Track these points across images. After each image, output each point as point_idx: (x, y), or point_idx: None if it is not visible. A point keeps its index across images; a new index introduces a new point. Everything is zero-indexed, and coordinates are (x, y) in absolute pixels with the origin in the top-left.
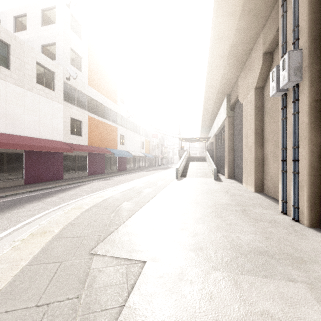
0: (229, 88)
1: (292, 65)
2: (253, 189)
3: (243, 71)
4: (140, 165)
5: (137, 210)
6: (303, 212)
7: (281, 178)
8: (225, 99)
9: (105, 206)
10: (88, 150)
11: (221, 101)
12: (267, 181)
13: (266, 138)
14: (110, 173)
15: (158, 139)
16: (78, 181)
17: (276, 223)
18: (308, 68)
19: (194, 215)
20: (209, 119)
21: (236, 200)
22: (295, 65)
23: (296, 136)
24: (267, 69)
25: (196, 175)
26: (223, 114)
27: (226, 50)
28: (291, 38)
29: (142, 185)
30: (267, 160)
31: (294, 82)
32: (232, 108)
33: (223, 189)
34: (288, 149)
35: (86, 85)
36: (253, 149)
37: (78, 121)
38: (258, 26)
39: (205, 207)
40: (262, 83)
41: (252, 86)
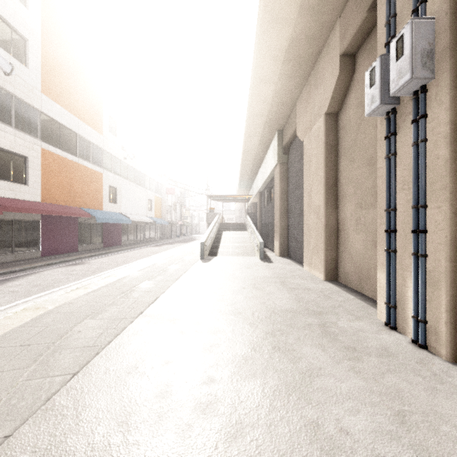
0: (282, 118)
1: (418, 47)
2: (323, 276)
3: (304, 90)
4: (145, 237)
5: (103, 346)
6: (438, 332)
7: (385, 263)
8: (276, 137)
9: (28, 338)
10: (40, 211)
11: (269, 139)
12: (344, 263)
13: (342, 194)
14: (88, 251)
15: (175, 196)
16: (11, 269)
17: (392, 358)
18: (450, 51)
19: (232, 349)
20: (252, 167)
21: (303, 299)
22: (423, 48)
23: (421, 185)
24: (346, 83)
25: (232, 252)
26: (272, 159)
27: (283, 47)
28: (407, 5)
29: (138, 275)
30: (345, 229)
31: (421, 79)
32: (286, 151)
33: (277, 276)
34: (400, 210)
35: (38, 91)
36: (323, 211)
37: (19, 157)
38: (334, 6)
39: (252, 323)
40: (336, 106)
41: (321, 111)
